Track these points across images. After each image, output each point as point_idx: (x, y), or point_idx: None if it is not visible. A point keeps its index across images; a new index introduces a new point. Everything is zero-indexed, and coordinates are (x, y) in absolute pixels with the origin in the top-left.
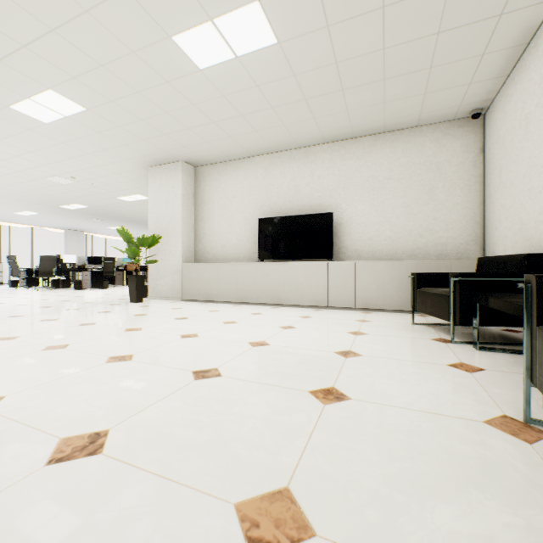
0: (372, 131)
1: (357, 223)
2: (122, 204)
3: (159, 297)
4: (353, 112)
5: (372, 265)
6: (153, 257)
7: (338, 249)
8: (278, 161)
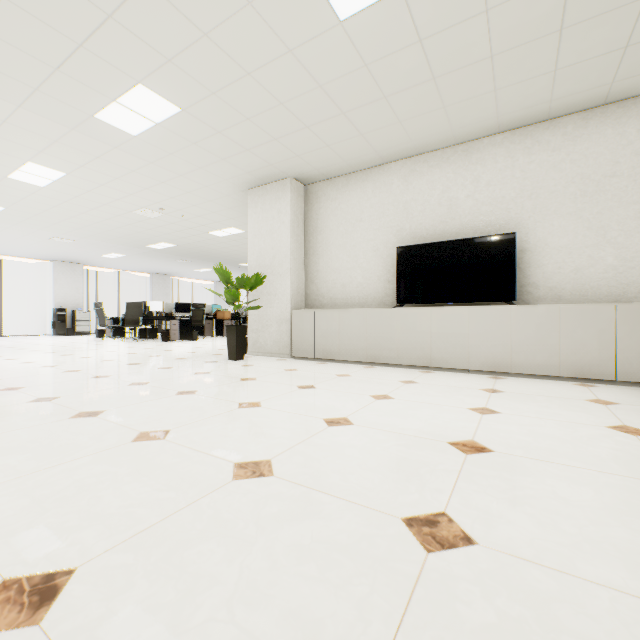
0: (584, 104)
1: (553, 248)
2: (213, 241)
3: (261, 353)
4: (563, 72)
5: (591, 310)
6: (253, 302)
7: (519, 287)
8: (423, 167)
